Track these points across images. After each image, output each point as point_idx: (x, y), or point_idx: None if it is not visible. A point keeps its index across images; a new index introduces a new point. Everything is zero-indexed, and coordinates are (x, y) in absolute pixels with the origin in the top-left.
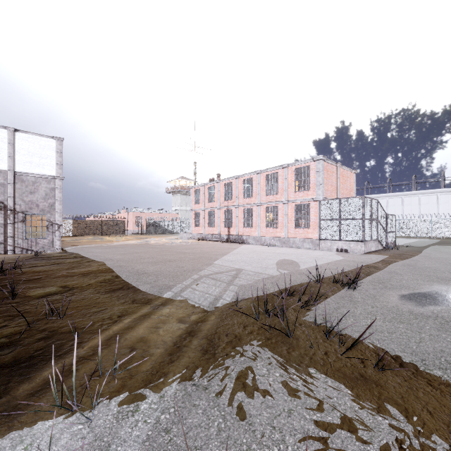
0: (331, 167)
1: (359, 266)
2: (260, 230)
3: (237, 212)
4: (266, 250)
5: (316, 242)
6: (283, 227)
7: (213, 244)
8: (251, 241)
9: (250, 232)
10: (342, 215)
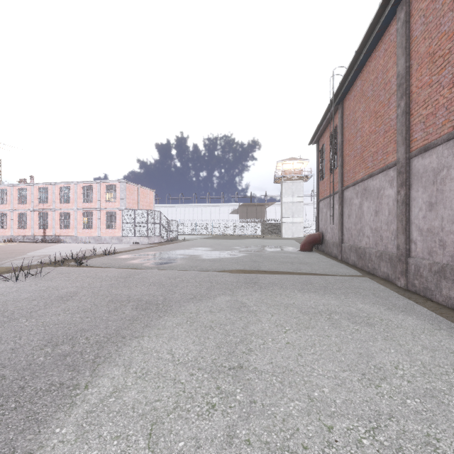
0: (133, 187)
1: (132, 249)
2: (77, 231)
3: (54, 215)
4: (79, 246)
5: (121, 239)
6: (97, 228)
7: (26, 244)
8: (69, 240)
9: (68, 233)
10: (136, 220)
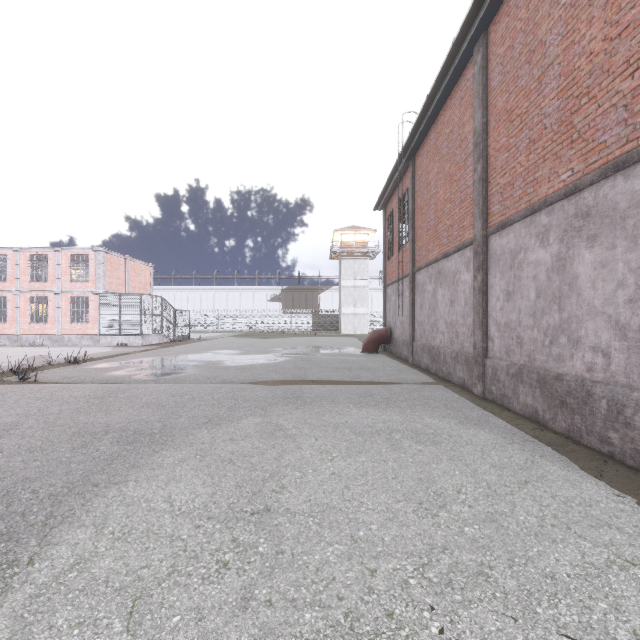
0: (118, 259)
1: (115, 354)
2: (20, 327)
3: None
4: (23, 350)
5: (97, 338)
6: (56, 322)
7: None
8: (5, 342)
9: (2, 330)
10: (123, 310)
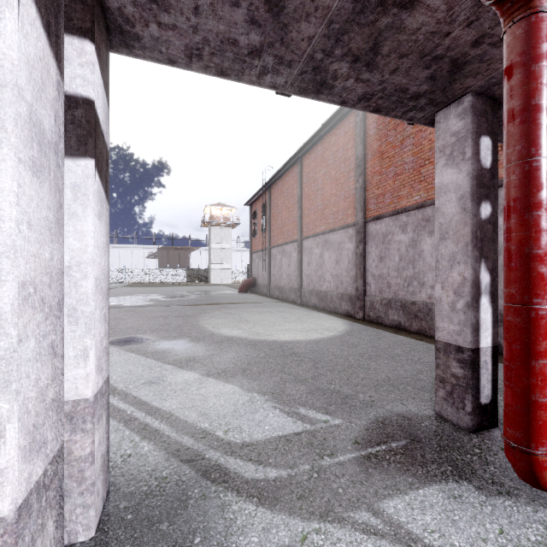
0: None
1: None
2: None
3: None
4: None
5: None
6: None
7: None
8: None
9: None
10: None
